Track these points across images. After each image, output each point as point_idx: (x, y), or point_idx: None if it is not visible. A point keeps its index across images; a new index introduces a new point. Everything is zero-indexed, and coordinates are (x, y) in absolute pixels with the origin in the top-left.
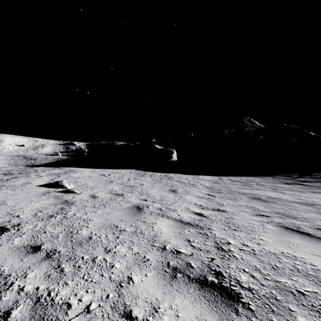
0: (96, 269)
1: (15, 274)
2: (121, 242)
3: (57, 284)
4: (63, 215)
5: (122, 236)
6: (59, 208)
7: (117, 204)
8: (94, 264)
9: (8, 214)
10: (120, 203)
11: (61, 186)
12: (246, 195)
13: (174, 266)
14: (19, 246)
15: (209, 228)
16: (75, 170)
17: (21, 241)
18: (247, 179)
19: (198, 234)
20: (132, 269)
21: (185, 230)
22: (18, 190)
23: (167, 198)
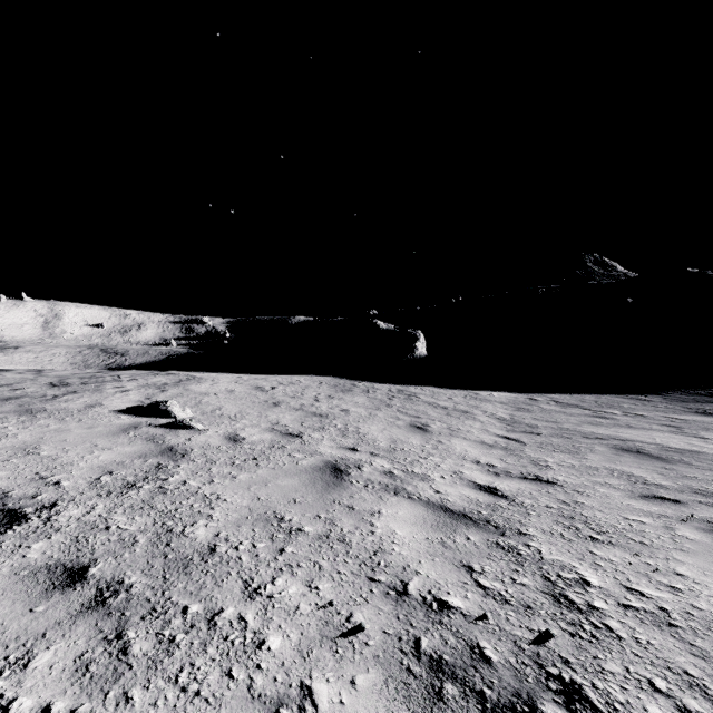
0: (214, 652)
1: (2, 655)
2: (289, 566)
3: (102, 697)
4: (158, 483)
5: (292, 549)
6: (152, 465)
7: (285, 459)
8: (211, 634)
9: (36, 478)
10: (294, 456)
11: (164, 412)
12: (602, 441)
13: (435, 653)
14: (37, 564)
15: (521, 533)
16: (200, 378)
17: (46, 552)
18: (597, 400)
19: (494, 549)
20: (313, 656)
21: (456, 535)
22: (72, 420)
23: (405, 446)
